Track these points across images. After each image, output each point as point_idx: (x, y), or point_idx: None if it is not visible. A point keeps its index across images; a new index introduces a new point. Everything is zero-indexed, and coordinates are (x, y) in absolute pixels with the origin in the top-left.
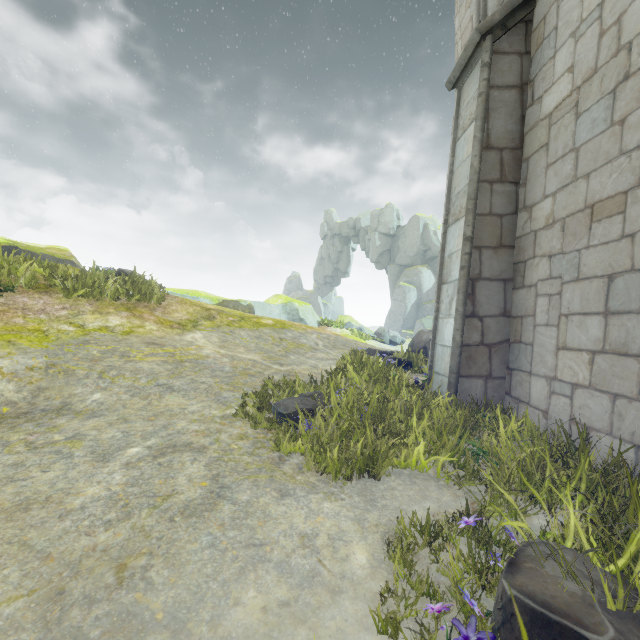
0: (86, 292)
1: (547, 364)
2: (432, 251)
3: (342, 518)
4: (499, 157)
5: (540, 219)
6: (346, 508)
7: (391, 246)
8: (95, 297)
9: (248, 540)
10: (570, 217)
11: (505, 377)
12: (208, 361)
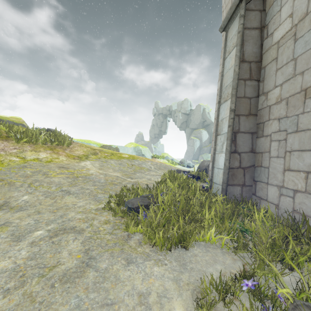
0: (28, 140)
1: (278, 178)
2: (207, 122)
3: (166, 279)
4: (249, 66)
5: (272, 99)
6: (168, 271)
7: (187, 119)
8: (33, 142)
9: (103, 300)
10: (291, 97)
11: (252, 185)
12: (92, 177)
